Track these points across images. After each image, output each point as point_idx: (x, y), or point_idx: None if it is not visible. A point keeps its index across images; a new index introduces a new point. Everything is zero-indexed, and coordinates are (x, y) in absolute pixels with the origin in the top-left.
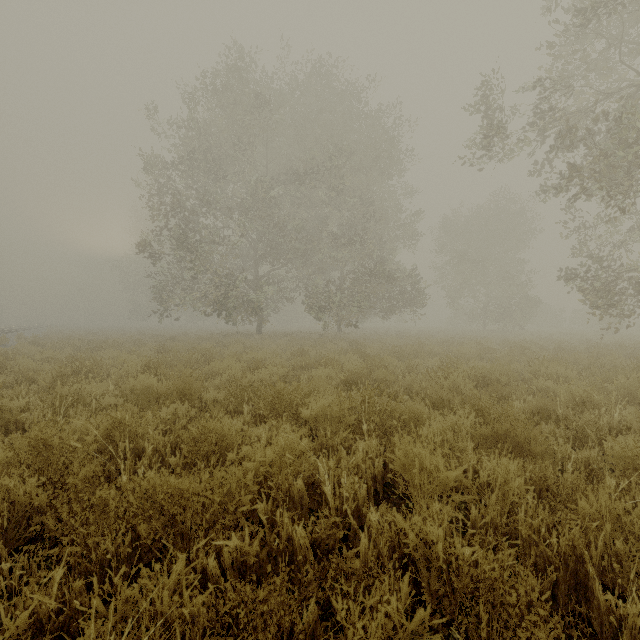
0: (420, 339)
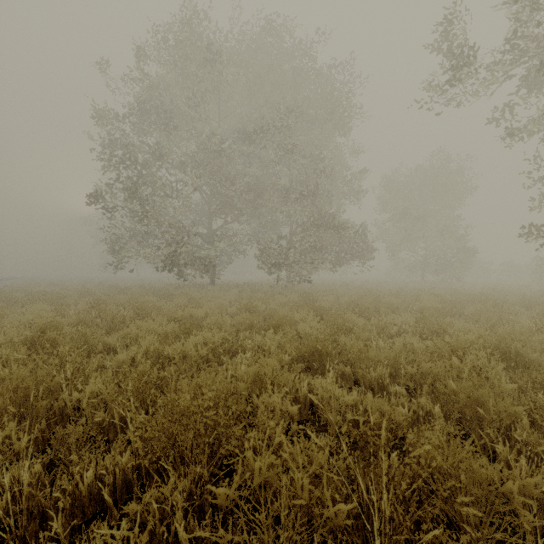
0: (372, 291)
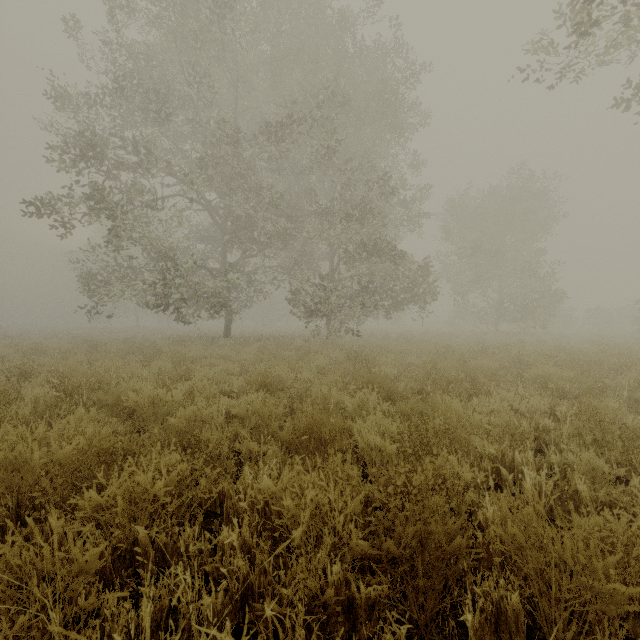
0: (448, 347)
